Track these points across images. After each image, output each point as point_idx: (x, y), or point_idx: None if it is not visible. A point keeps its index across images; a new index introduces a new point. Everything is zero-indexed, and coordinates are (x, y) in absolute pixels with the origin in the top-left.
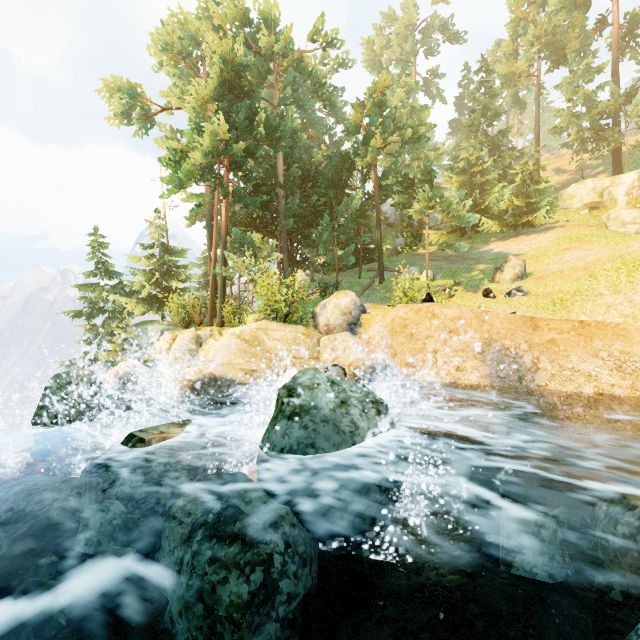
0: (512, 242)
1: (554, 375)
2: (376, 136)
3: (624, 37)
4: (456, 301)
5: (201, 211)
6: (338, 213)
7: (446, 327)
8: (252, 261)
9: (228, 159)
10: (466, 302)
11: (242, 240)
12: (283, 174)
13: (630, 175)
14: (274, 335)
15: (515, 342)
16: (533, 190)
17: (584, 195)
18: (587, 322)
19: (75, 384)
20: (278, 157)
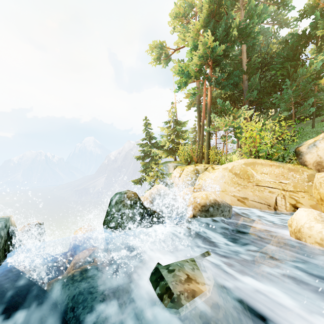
0: None
1: None
2: None
3: None
4: None
5: (193, 101)
6: (297, 78)
7: None
8: (231, 119)
9: (211, 62)
10: None
11: (222, 107)
12: (247, 64)
13: None
14: (261, 170)
15: None
16: None
17: None
18: None
19: (125, 202)
20: (243, 54)
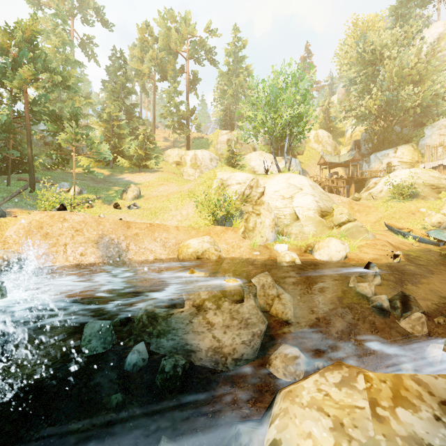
0: (137, 175)
1: (137, 252)
2: (25, 68)
3: (191, 82)
4: (96, 210)
5: None
6: None
7: (74, 227)
8: None
9: None
10: (102, 211)
11: None
12: None
13: (192, 152)
14: None
15: (118, 235)
16: (149, 147)
17: (174, 156)
18: (153, 224)
19: None
20: None
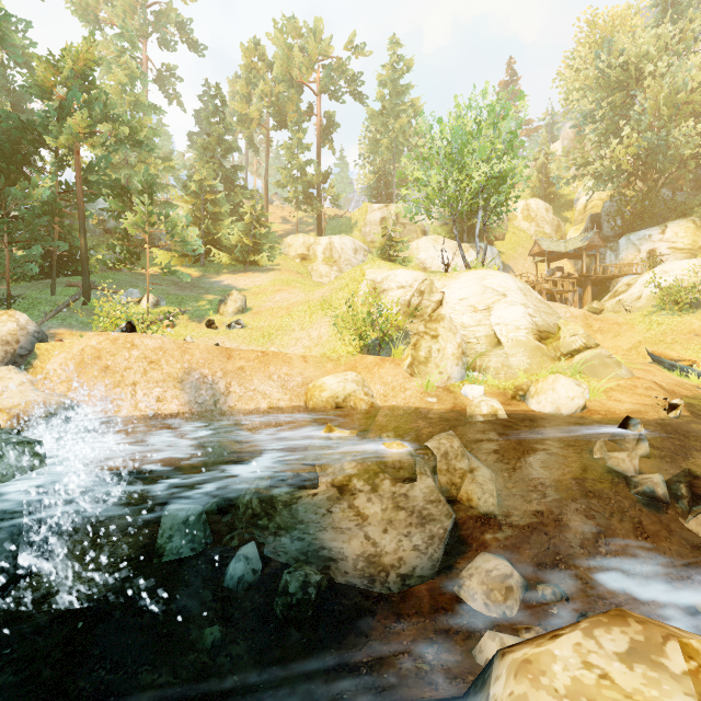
0: (241, 277)
1: (242, 396)
2: (76, 116)
3: (324, 130)
4: (179, 331)
5: None
6: (10, 199)
7: (147, 358)
8: None
9: None
10: (189, 332)
11: None
12: None
13: (325, 239)
14: None
15: (213, 370)
16: (259, 232)
17: (298, 246)
18: (267, 352)
19: None
20: None
